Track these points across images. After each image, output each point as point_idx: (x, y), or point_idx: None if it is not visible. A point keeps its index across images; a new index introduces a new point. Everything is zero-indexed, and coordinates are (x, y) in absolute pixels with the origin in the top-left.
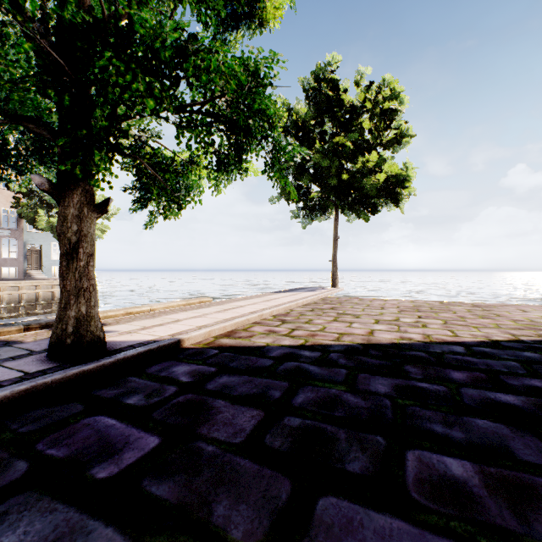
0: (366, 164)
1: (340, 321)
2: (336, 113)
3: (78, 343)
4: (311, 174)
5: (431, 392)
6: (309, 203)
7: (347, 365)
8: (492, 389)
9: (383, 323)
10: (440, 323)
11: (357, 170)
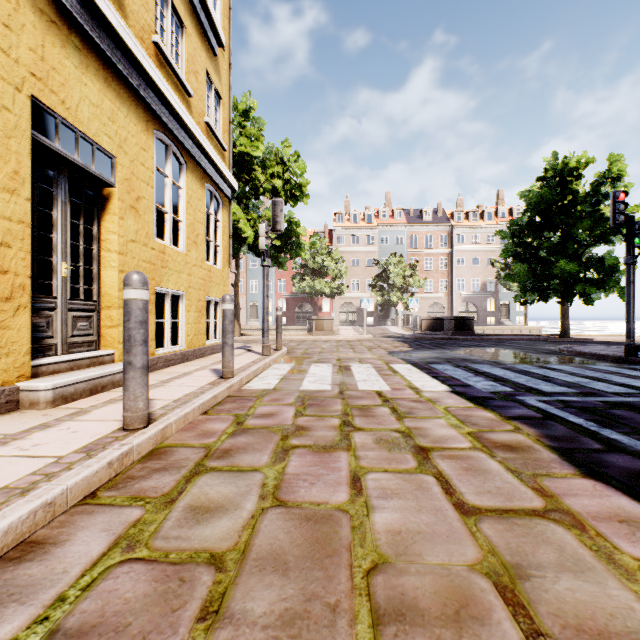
0: None
1: None
2: None
3: (564, 335)
4: None
5: None
6: None
7: None
8: None
9: None
10: None
11: None
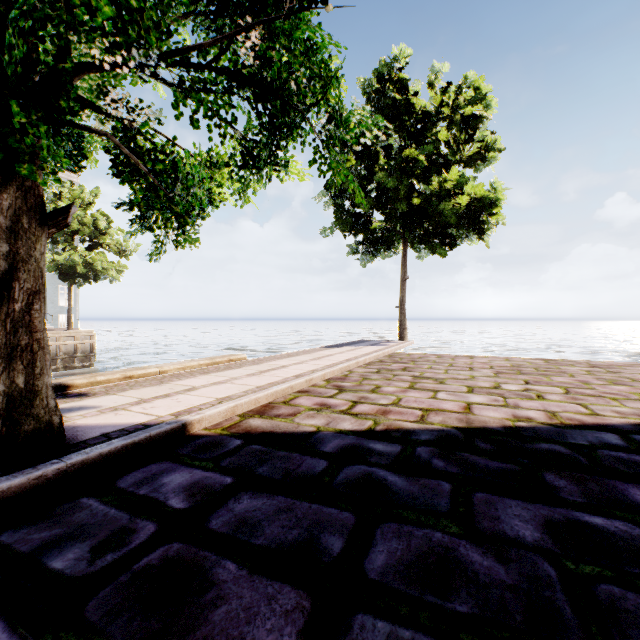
0: (443, 184)
1: (420, 388)
2: (404, 122)
3: (8, 436)
4: (373, 198)
5: (619, 540)
6: (370, 236)
7: (448, 472)
8: None
9: (479, 391)
10: (560, 391)
11: (432, 192)
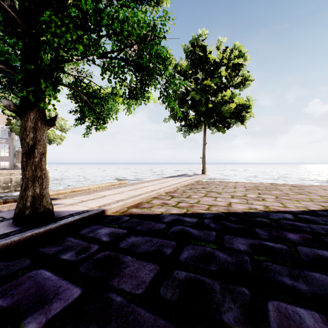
0: (223, 98)
1: (209, 196)
2: (205, 66)
3: (33, 213)
4: (189, 104)
5: (276, 250)
6: (188, 122)
7: (216, 228)
8: (319, 248)
9: (236, 197)
10: (273, 197)
11: (218, 101)
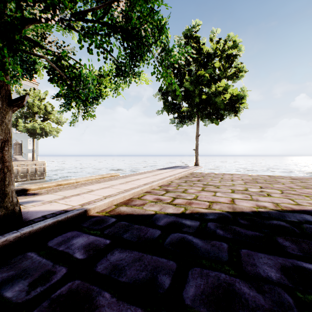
0: (217, 88)
1: (207, 190)
2: (198, 58)
3: None
4: (182, 95)
5: None
6: (181, 114)
7: (225, 237)
8: None
9: (237, 192)
10: (279, 192)
11: (212, 92)
